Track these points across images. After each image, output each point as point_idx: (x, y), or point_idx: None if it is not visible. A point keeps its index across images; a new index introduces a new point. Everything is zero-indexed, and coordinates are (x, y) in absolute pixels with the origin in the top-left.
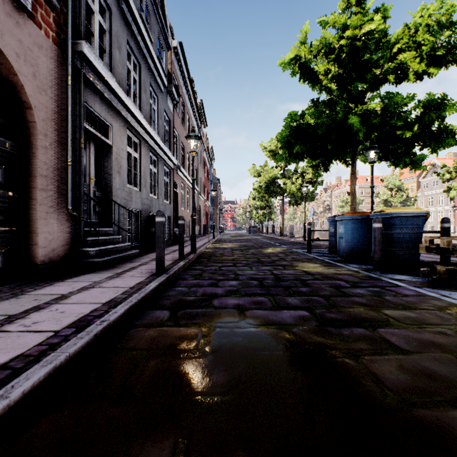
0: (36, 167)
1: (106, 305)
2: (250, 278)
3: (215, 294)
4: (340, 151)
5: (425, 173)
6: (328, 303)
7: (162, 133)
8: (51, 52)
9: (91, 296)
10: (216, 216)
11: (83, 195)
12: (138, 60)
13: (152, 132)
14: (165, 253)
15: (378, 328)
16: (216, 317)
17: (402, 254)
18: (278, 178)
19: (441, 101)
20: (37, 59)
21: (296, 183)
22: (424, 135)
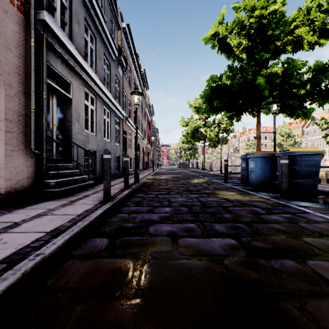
0: (2, 112)
1: (49, 235)
2: (181, 205)
3: (151, 221)
4: (250, 105)
5: (307, 124)
6: (251, 230)
7: (114, 92)
8: (16, 17)
9: (39, 224)
10: (155, 155)
11: (46, 137)
12: (94, 34)
13: (105, 90)
14: (114, 183)
15: (306, 260)
16: (150, 246)
17: (303, 185)
18: (201, 127)
19: (328, 66)
20: (2, 22)
21: (214, 130)
22: (314, 92)
